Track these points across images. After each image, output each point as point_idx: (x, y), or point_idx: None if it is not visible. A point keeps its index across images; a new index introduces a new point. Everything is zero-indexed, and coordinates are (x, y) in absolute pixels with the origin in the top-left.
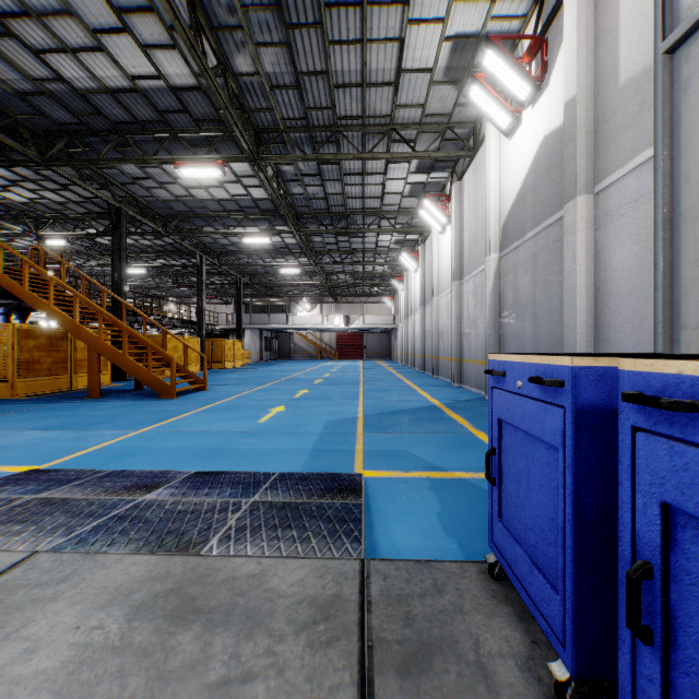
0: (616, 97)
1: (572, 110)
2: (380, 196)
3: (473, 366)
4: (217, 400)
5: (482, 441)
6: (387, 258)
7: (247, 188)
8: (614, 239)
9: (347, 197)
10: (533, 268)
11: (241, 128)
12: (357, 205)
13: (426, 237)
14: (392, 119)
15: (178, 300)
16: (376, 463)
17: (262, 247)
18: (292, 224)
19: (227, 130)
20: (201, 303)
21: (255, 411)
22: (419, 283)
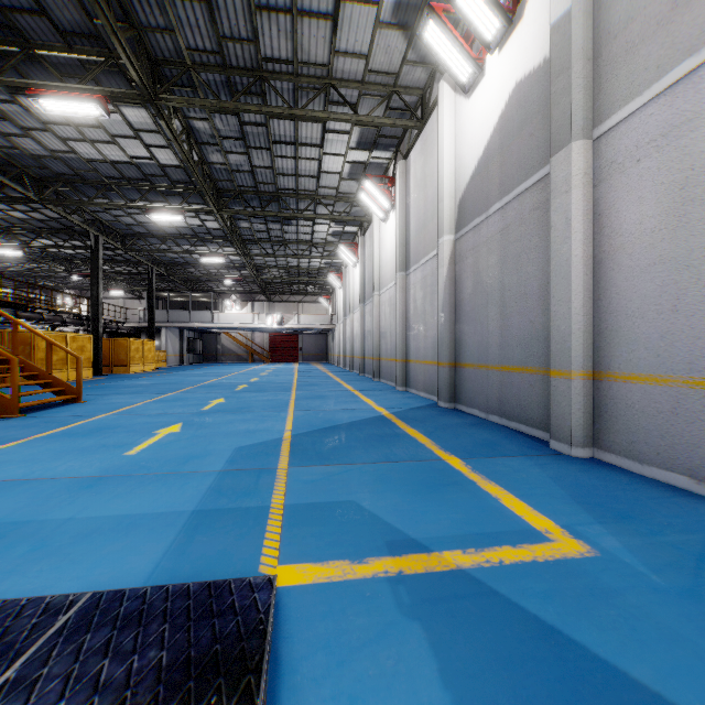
0: (630, 3)
1: (565, 31)
2: (316, 175)
3: (421, 367)
4: (85, 417)
5: (460, 474)
6: (324, 252)
7: (150, 148)
8: (626, 194)
9: (278, 173)
10: (501, 246)
11: (126, 45)
12: (290, 185)
13: (366, 228)
14: (330, 70)
15: (77, 293)
16: (303, 541)
17: (178, 230)
18: (210, 200)
19: (111, 55)
20: (96, 293)
21: (132, 434)
22: (359, 278)
